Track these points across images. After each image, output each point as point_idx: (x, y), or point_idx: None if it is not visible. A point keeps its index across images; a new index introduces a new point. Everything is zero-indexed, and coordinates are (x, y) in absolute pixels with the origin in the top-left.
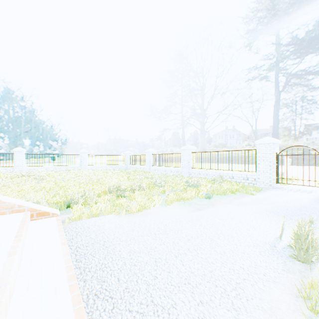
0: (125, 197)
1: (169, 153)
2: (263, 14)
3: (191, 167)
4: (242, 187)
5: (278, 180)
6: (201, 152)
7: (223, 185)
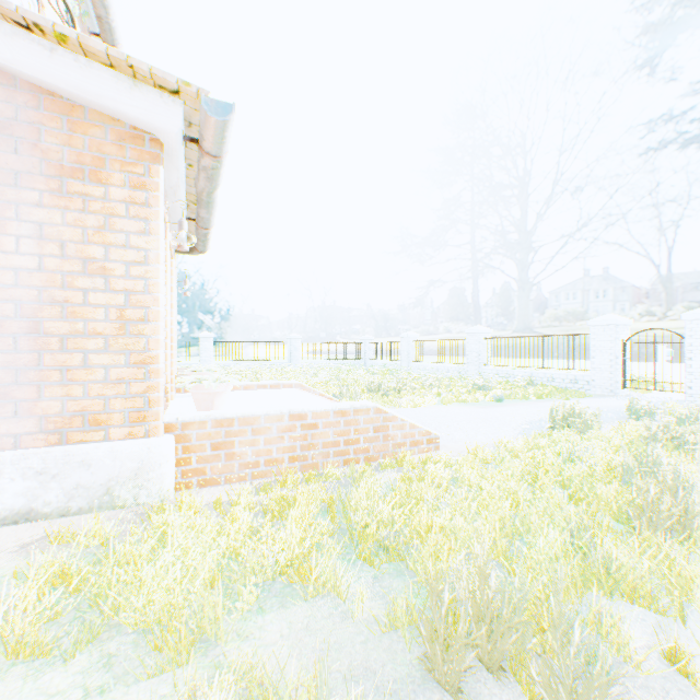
0: (396, 393)
1: (444, 340)
2: (668, 13)
3: (483, 364)
4: (559, 392)
5: (625, 383)
6: (500, 338)
7: (529, 389)
